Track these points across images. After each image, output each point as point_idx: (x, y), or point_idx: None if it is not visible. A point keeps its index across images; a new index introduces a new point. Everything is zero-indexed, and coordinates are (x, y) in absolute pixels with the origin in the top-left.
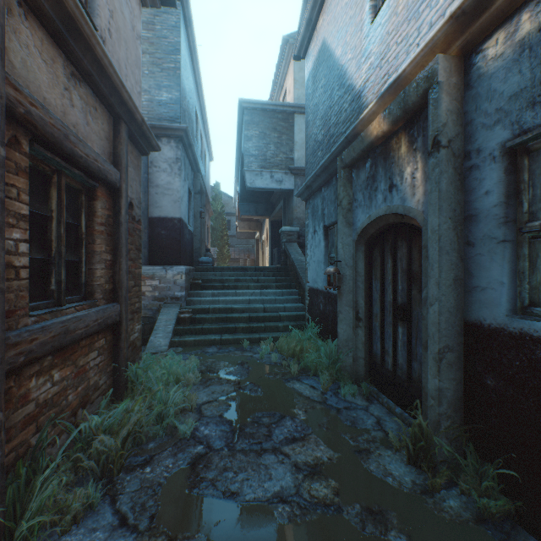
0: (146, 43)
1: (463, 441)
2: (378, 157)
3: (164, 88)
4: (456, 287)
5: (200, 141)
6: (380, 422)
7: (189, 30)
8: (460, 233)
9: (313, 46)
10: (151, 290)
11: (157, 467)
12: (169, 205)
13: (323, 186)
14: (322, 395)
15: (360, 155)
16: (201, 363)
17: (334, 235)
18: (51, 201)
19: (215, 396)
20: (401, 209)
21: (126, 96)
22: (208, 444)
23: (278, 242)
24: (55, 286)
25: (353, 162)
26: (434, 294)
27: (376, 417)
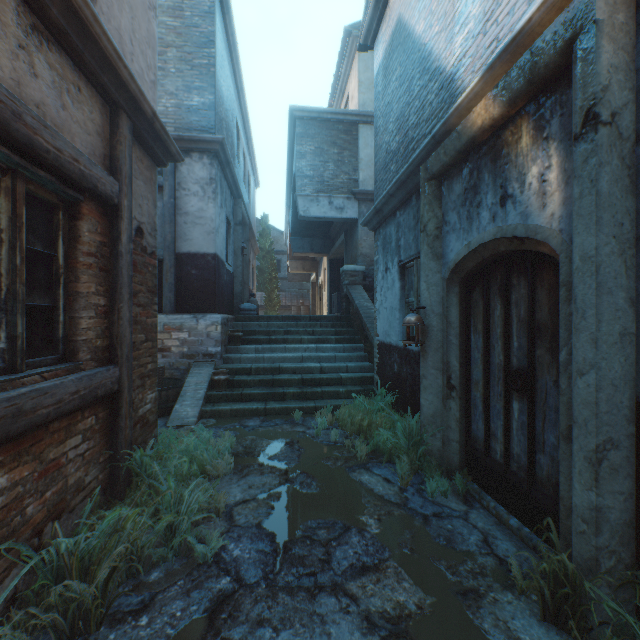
0: (172, 34)
1: (638, 594)
2: (482, 159)
3: (195, 90)
4: (624, 347)
5: (243, 162)
6: (489, 540)
7: (227, 20)
8: (630, 261)
9: (384, 28)
10: (179, 344)
11: (158, 617)
12: (201, 238)
13: (398, 209)
14: (401, 492)
15: (454, 159)
16: (238, 441)
17: (413, 273)
18: (0, 216)
19: (252, 492)
20: (522, 229)
21: (125, 75)
22: (237, 574)
23: (338, 285)
24: (6, 344)
25: (444, 170)
26: (588, 357)
27: (481, 531)
